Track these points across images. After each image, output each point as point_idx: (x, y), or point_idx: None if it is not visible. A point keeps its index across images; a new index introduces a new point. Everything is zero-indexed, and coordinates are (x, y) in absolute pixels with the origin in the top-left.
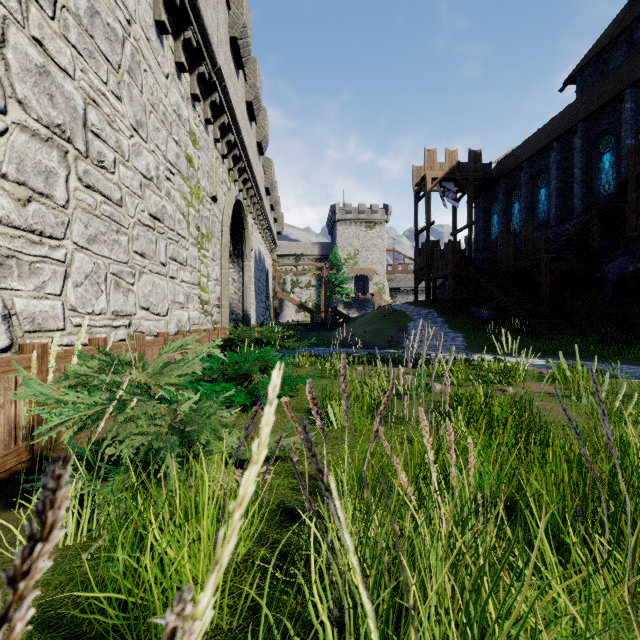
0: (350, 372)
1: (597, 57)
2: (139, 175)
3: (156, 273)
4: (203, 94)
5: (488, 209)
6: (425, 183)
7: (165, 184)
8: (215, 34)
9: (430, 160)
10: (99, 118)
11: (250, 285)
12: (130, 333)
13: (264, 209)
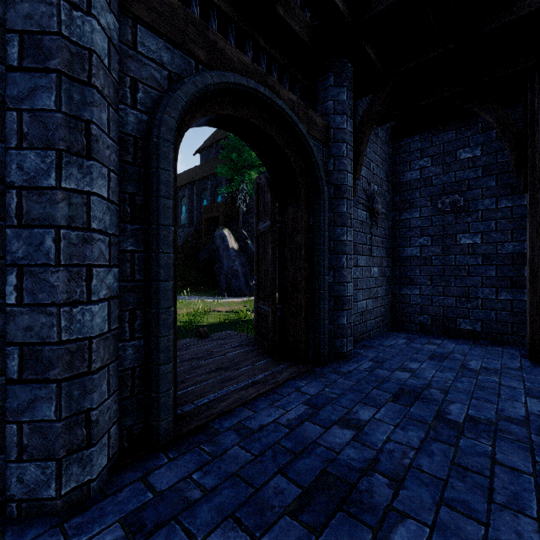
0: None
1: (206, 148)
2: None
3: None
4: None
5: None
6: None
7: None
8: None
9: None
10: None
11: None
12: None
13: None
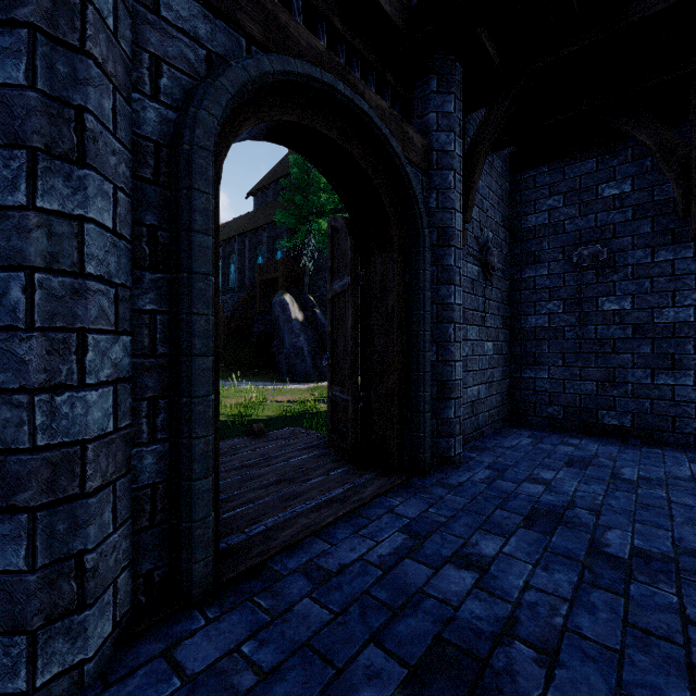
0: None
1: (262, 190)
2: None
3: None
4: None
5: None
6: None
7: None
8: None
9: None
10: None
11: None
12: None
13: None
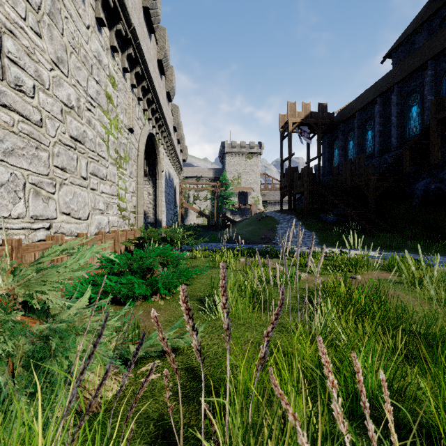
0: (235, 263)
1: (407, 39)
2: (60, 103)
3: (77, 185)
4: (121, 48)
5: (331, 145)
6: (288, 126)
7: (86, 113)
8: (130, 1)
9: (291, 110)
10: (16, 47)
11: (161, 197)
12: (50, 234)
13: (172, 142)
